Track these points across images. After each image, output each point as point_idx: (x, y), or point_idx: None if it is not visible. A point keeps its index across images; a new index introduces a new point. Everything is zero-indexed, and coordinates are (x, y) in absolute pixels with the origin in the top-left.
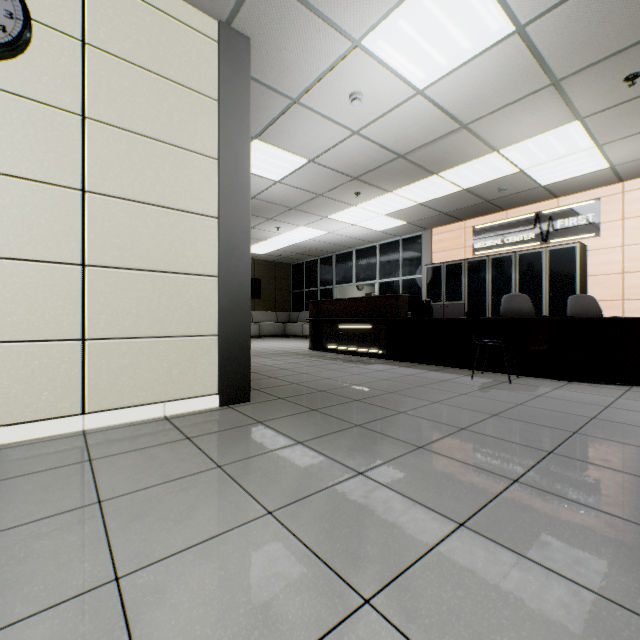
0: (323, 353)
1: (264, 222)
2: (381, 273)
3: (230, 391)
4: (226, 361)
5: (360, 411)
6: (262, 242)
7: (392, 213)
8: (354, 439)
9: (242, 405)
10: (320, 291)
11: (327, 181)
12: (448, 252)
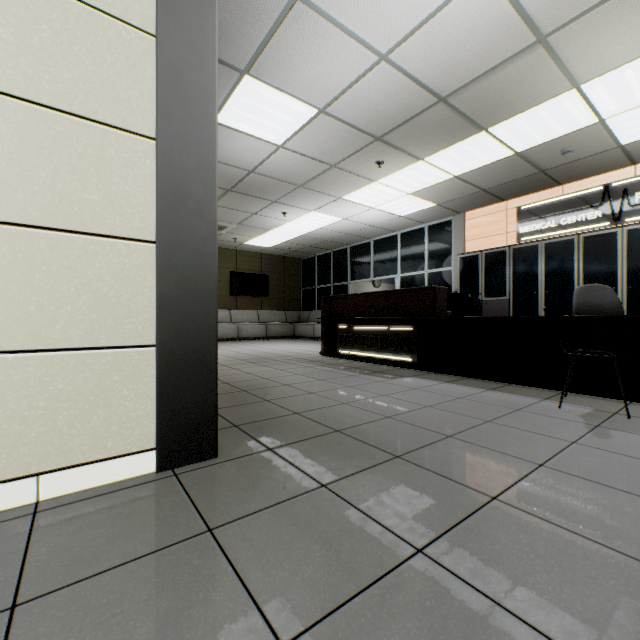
0: (337, 360)
1: (268, 206)
2: (403, 266)
3: (177, 443)
4: (169, 391)
5: (411, 492)
6: (268, 232)
7: (420, 191)
8: (426, 630)
9: (197, 468)
10: (333, 288)
11: (342, 144)
12: (485, 239)
